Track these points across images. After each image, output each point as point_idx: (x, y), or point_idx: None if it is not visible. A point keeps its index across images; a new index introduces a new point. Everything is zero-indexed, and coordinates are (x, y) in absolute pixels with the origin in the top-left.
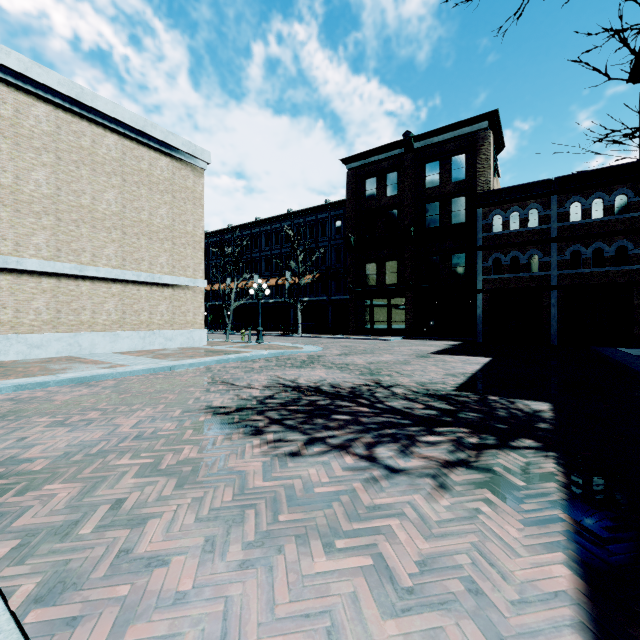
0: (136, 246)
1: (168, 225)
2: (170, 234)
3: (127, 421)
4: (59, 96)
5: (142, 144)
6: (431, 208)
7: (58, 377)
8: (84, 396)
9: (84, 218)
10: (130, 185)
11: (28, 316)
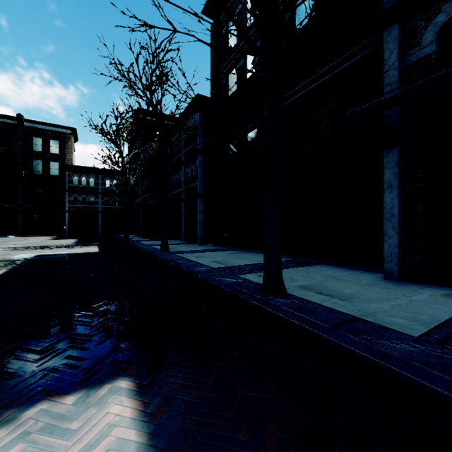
0: None
1: None
2: None
3: None
4: None
5: None
6: (37, 163)
7: None
8: None
9: None
10: None
11: None
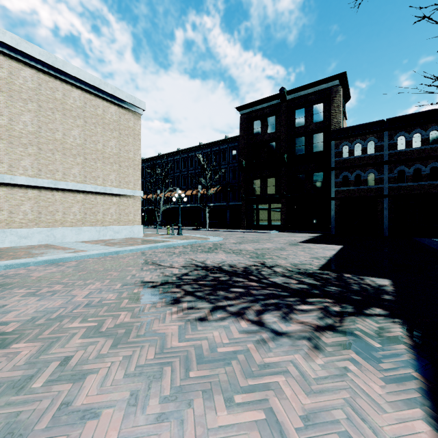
0: (94, 167)
1: (116, 153)
2: (117, 159)
3: (81, 292)
4: (40, 63)
5: (98, 97)
6: (299, 141)
7: (36, 259)
8: (53, 273)
9: (57, 148)
10: (89, 125)
11: (18, 216)
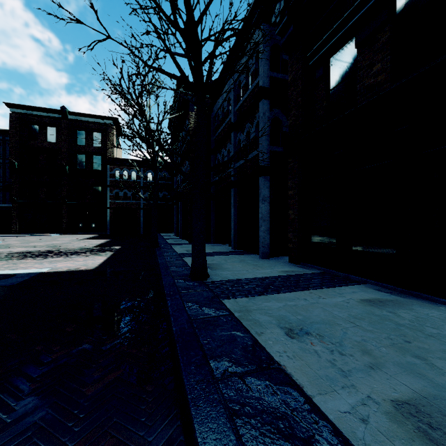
0: None
1: None
2: None
3: None
4: None
5: None
6: (80, 157)
7: None
8: None
9: None
10: None
11: None
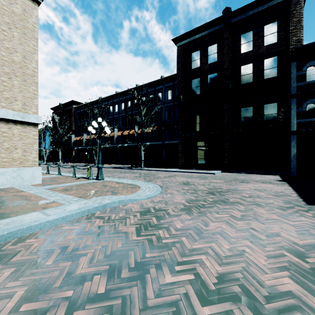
0: None
1: None
2: None
3: None
4: None
5: None
6: (245, 69)
7: None
8: None
9: None
10: None
11: None
